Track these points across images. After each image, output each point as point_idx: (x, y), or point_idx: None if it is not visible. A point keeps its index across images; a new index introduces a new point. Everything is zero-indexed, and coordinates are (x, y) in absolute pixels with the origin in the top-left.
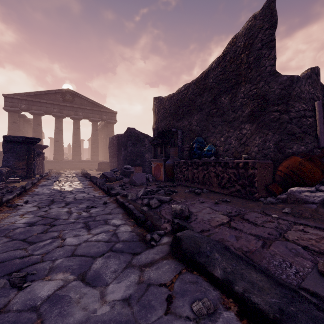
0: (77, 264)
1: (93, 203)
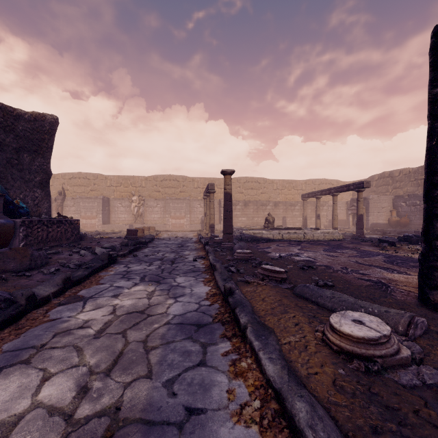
0: (168, 246)
1: (143, 257)
